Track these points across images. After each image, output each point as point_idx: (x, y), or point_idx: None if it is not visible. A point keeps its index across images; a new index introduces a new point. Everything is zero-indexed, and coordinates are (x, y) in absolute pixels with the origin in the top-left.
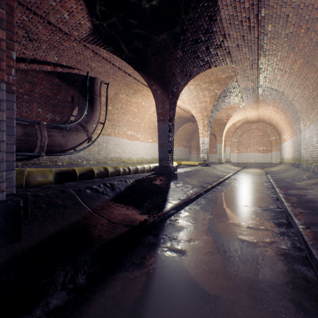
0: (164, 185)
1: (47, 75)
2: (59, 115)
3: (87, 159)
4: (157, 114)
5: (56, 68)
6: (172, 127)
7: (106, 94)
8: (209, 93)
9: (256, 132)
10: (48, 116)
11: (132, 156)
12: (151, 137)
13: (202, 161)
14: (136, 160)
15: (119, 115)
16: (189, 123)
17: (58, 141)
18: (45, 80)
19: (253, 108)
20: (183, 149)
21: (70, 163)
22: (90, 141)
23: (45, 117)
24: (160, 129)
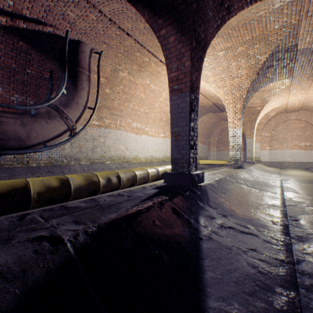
0: (185, 231)
1: (4, 34)
2: (33, 97)
3: (76, 159)
4: (168, 81)
5: (16, 22)
6: (195, 104)
7: (97, 67)
8: (247, 61)
9: (296, 124)
10: (14, 98)
11: (139, 154)
12: (163, 131)
13: (232, 161)
14: (144, 159)
15: (121, 102)
16: (209, 114)
17: (13, 132)
18: (3, 43)
19: (303, 87)
20: (201, 146)
21: (50, 164)
22: (73, 133)
23: (9, 99)
24: (173, 107)
